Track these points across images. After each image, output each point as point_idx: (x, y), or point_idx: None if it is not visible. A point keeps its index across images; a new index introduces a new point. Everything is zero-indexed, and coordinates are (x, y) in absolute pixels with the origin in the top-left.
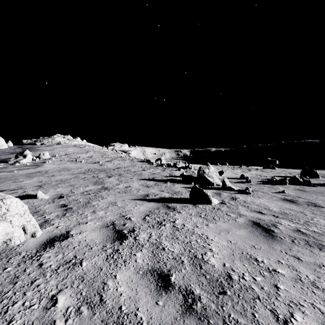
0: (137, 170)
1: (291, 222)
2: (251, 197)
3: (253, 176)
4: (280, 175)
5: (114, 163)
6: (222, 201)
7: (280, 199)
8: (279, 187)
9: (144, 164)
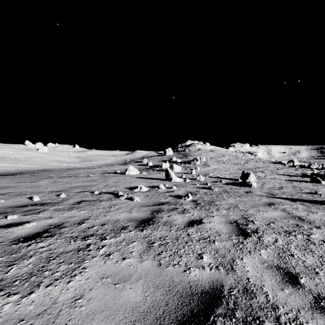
0: (273, 170)
1: None
2: None
3: None
4: None
5: (251, 164)
6: None
7: None
8: None
9: (277, 165)
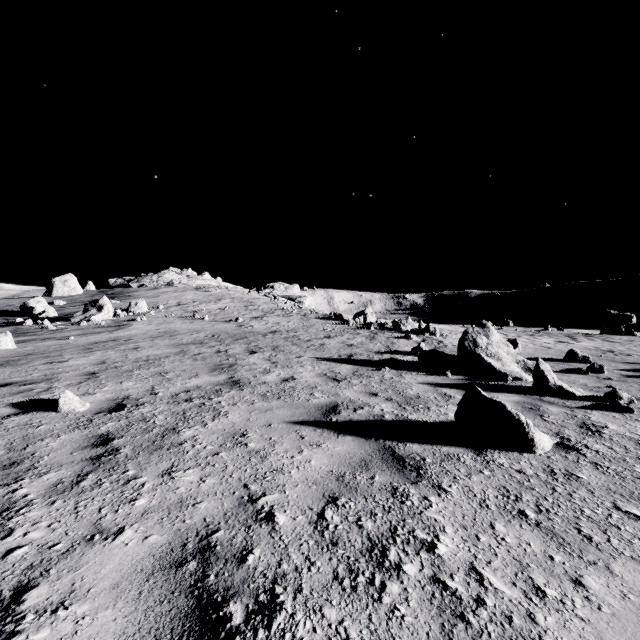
0: (315, 338)
1: None
2: None
3: (595, 355)
4: None
5: (267, 322)
6: (561, 440)
7: None
8: None
9: (331, 324)
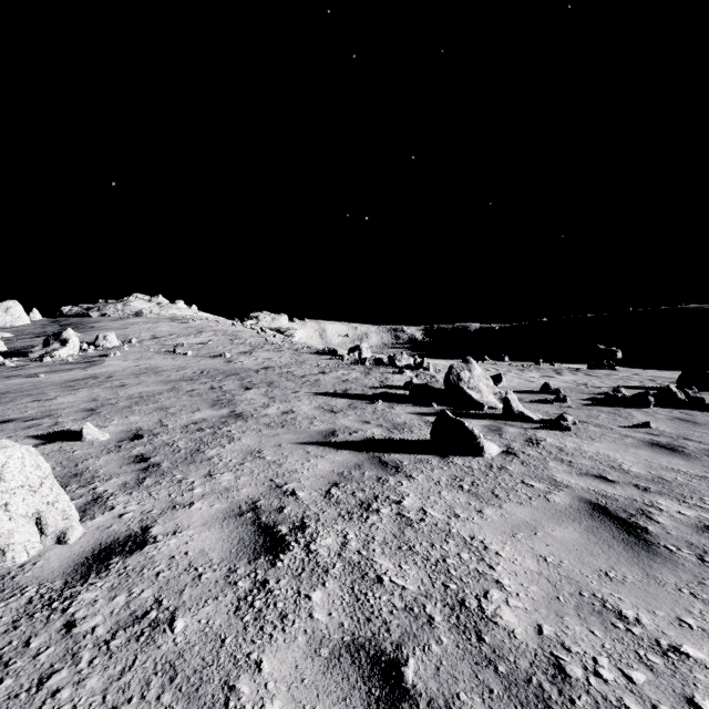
0: (309, 374)
1: (684, 505)
2: (574, 439)
3: (569, 388)
4: (629, 385)
5: (258, 358)
6: (507, 449)
7: (642, 444)
8: (633, 412)
9: (325, 360)
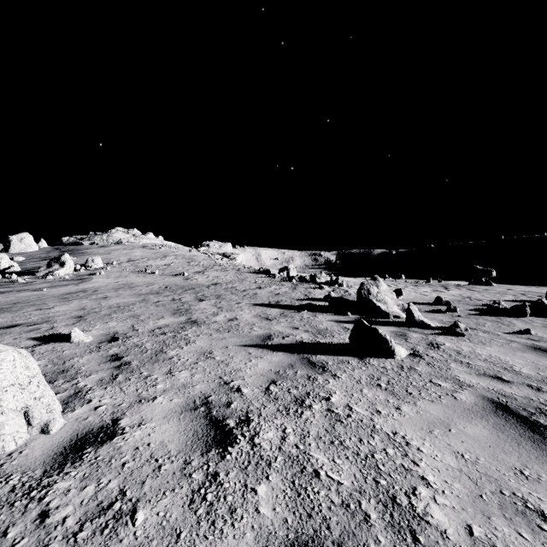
0: (249, 289)
1: None
2: (468, 343)
3: (456, 300)
4: (506, 298)
5: (209, 276)
6: (413, 352)
7: (526, 348)
8: (513, 321)
9: (260, 278)
